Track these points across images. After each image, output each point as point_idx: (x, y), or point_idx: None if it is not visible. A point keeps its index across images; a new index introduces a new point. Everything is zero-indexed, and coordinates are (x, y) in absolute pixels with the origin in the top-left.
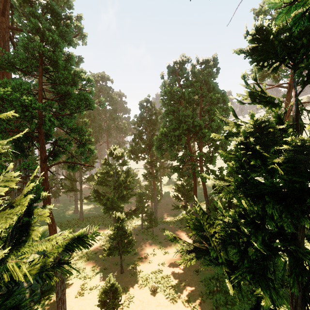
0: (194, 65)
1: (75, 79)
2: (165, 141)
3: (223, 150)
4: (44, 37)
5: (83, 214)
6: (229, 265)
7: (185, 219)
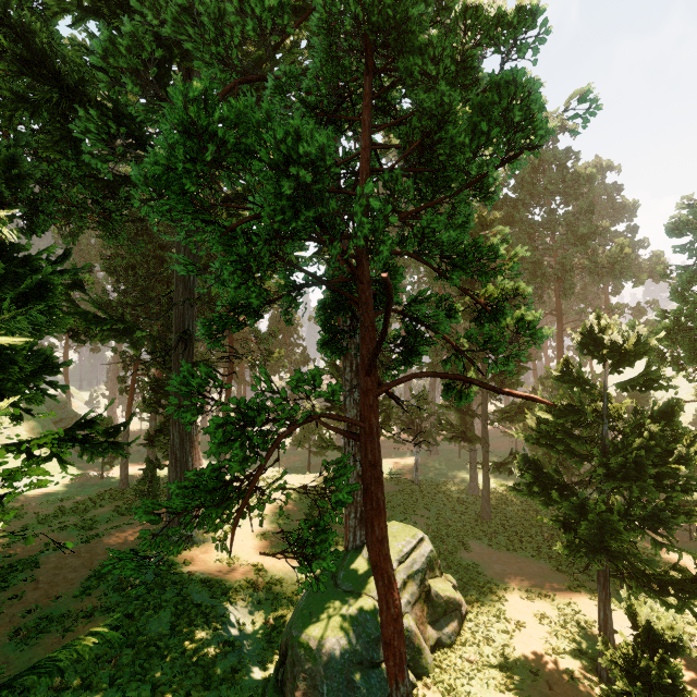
0: None
1: (465, 81)
2: None
3: None
4: None
5: (490, 502)
6: None
7: None
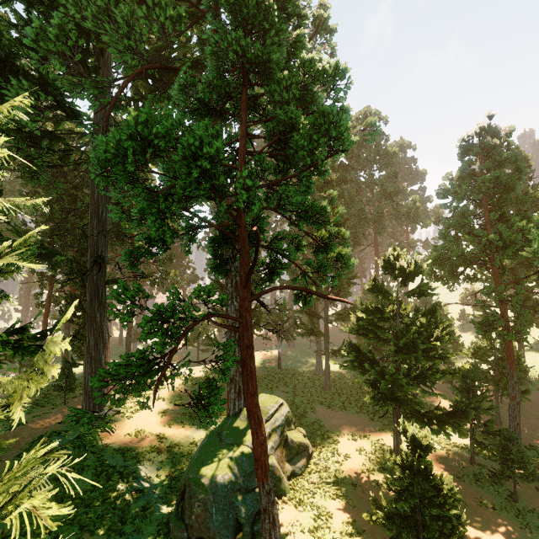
0: None
1: (307, 98)
2: None
3: None
4: (246, 21)
5: (330, 378)
6: None
7: None
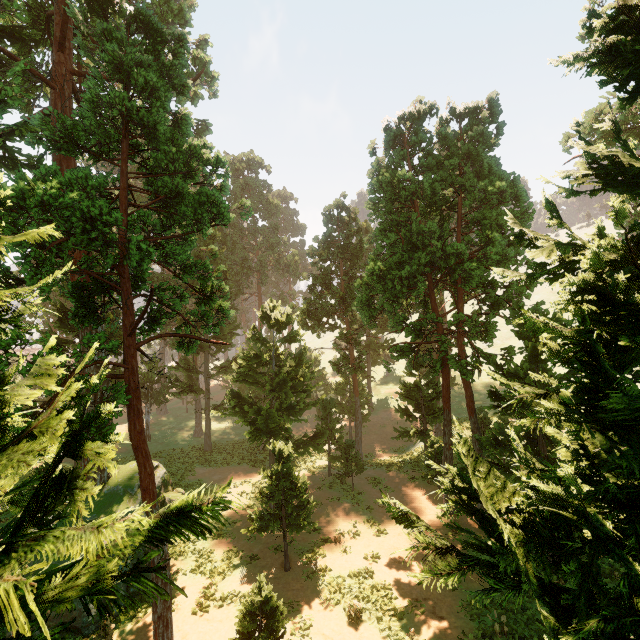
0: (444, 121)
1: (191, 164)
2: (379, 289)
3: (514, 309)
4: (130, 80)
5: (212, 439)
6: (548, 596)
7: (423, 460)
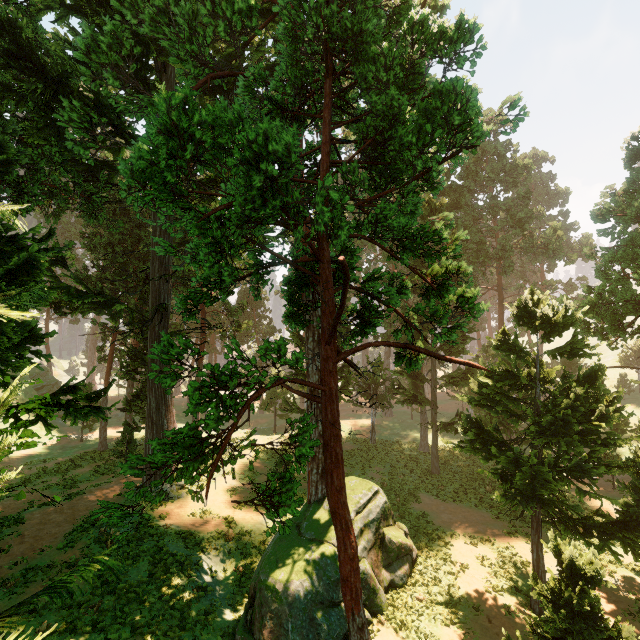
0: None
1: (414, 85)
2: None
3: None
4: None
5: (439, 459)
6: None
7: None
